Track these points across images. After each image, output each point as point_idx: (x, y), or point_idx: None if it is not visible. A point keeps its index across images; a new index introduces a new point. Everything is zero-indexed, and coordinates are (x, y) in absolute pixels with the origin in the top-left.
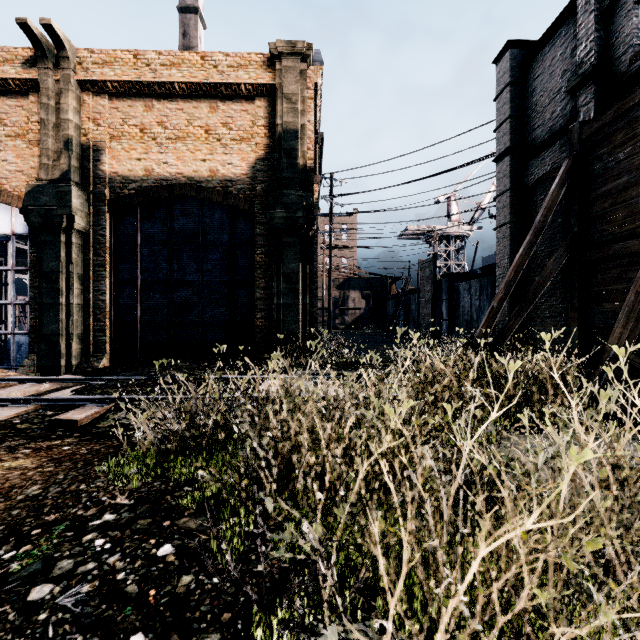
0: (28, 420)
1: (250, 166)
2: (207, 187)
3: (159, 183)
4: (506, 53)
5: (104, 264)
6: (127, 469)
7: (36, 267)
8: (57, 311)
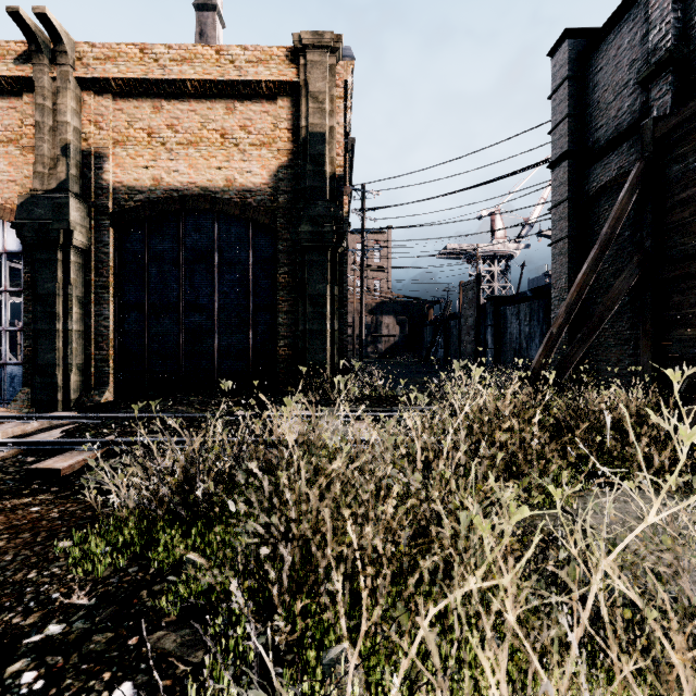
0: (2, 469)
1: (271, 174)
2: (223, 198)
3: (169, 194)
4: (563, 43)
5: (107, 285)
6: (94, 549)
7: (31, 289)
8: (53, 338)
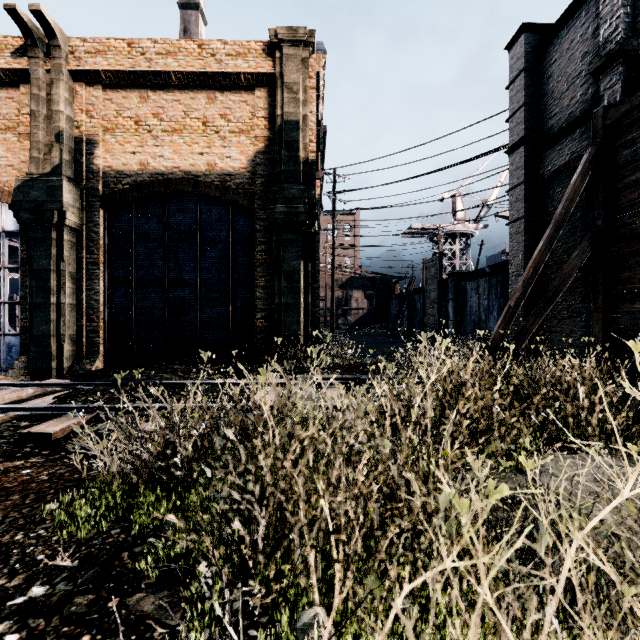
0: None
1: (249, 159)
2: (205, 181)
3: (155, 177)
4: (520, 38)
5: (97, 262)
6: (79, 511)
7: (27, 265)
8: (48, 311)
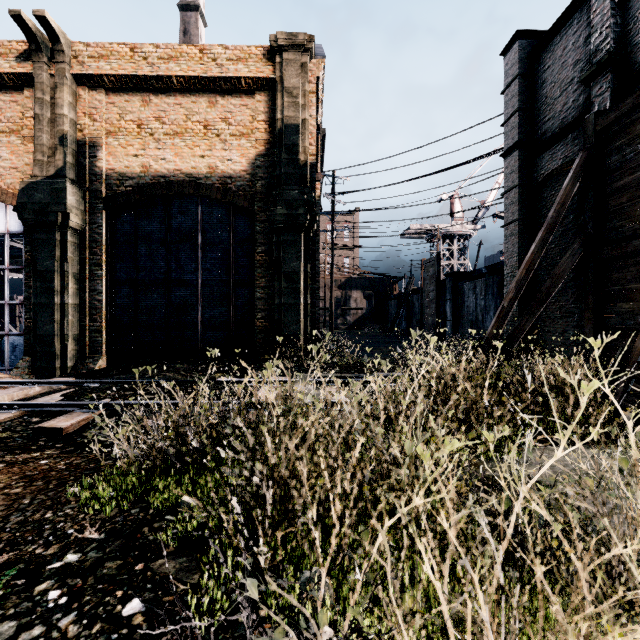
0: (10, 428)
1: (250, 162)
2: (206, 184)
3: (157, 180)
4: (515, 44)
5: (100, 263)
6: (101, 493)
7: (31, 266)
8: (52, 311)
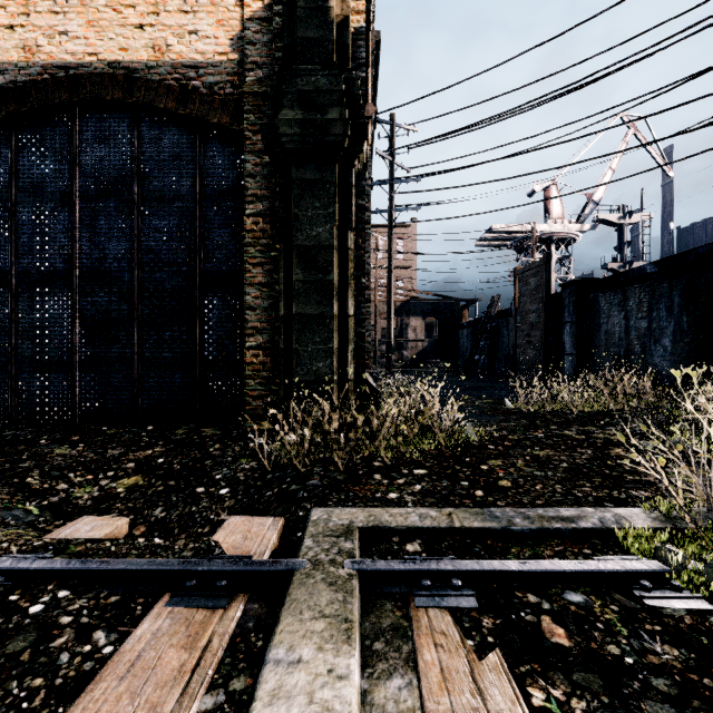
0: None
1: (234, 36)
2: (146, 79)
3: (51, 74)
4: None
5: None
6: None
7: None
8: None
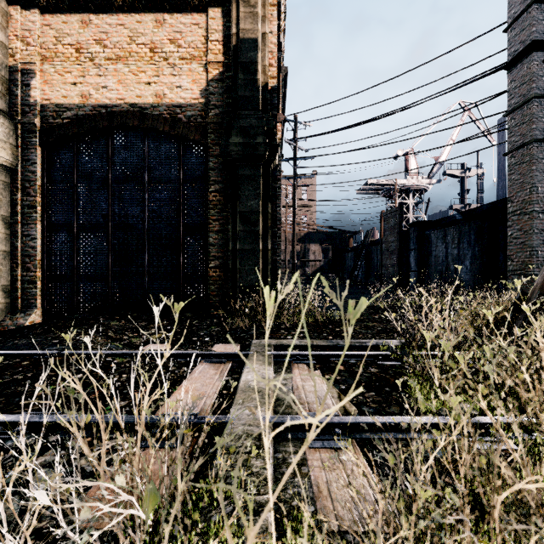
0: None
1: (202, 89)
2: (152, 114)
3: (97, 111)
4: None
5: (34, 205)
6: None
7: None
8: None
